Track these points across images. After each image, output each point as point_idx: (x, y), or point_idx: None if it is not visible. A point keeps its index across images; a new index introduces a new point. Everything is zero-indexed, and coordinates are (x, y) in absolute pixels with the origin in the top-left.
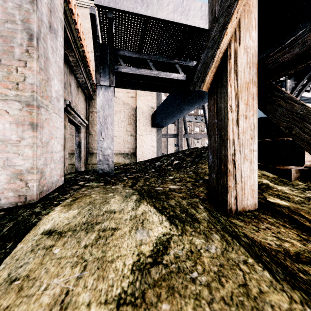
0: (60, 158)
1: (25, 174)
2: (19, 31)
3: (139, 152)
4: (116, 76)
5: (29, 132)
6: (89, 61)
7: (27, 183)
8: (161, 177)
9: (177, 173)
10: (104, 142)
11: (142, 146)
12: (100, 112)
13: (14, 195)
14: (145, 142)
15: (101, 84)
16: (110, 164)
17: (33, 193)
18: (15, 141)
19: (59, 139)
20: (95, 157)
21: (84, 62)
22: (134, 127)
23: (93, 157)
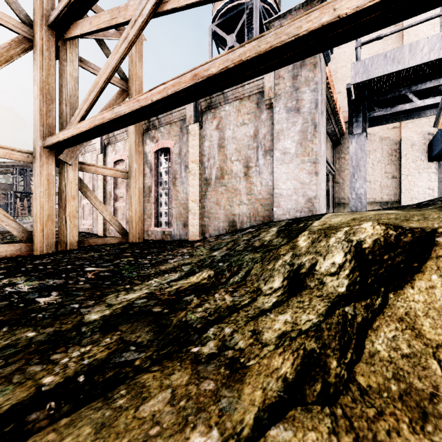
0: (324, 195)
1: (312, 199)
2: (310, 126)
3: (405, 198)
4: (369, 121)
5: (314, 177)
6: (338, 110)
7: (313, 204)
8: (418, 208)
9: (441, 204)
10: (356, 183)
11: (410, 190)
12: (353, 158)
13: (307, 210)
14: (415, 184)
15: (354, 134)
16: (362, 202)
17: (316, 209)
18: (308, 183)
19: (323, 182)
20: (343, 207)
21: (334, 113)
22: (397, 166)
23: (340, 207)
